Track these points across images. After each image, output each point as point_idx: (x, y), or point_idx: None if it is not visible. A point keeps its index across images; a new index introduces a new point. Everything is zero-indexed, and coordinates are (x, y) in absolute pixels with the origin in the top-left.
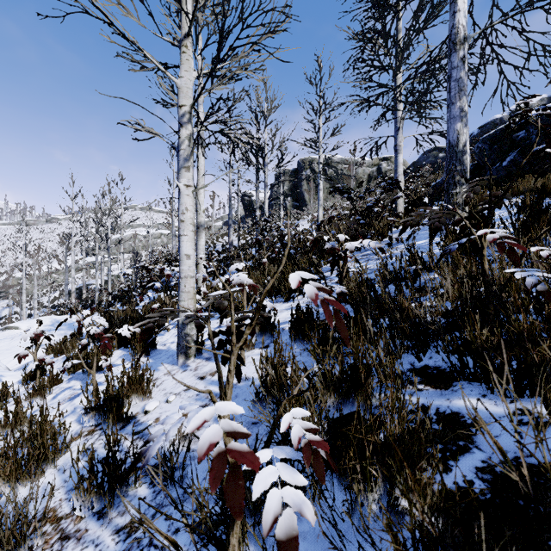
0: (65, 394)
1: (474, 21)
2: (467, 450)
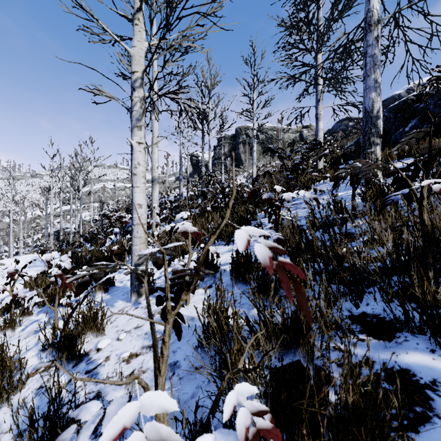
0: (33, 327)
1: (385, 8)
2: (426, 419)
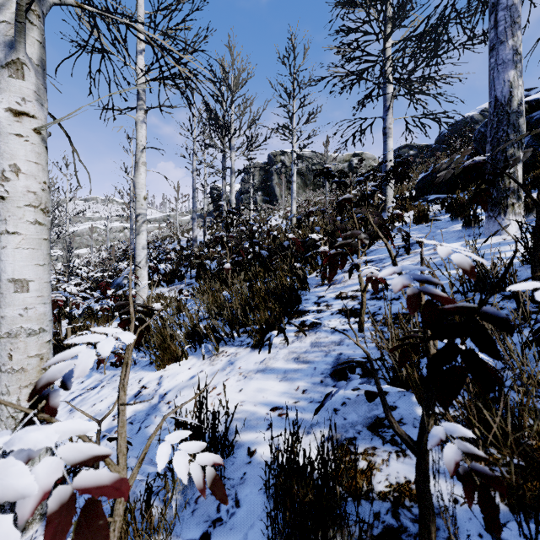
0: None
1: None
2: None
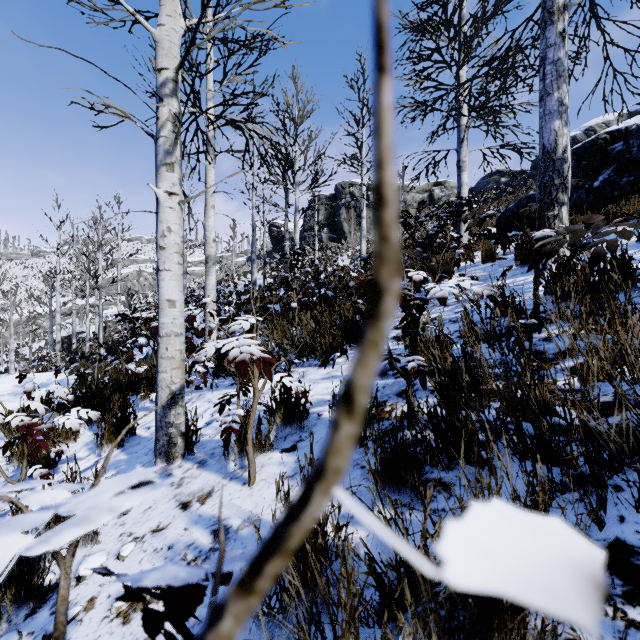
0: None
1: None
2: None
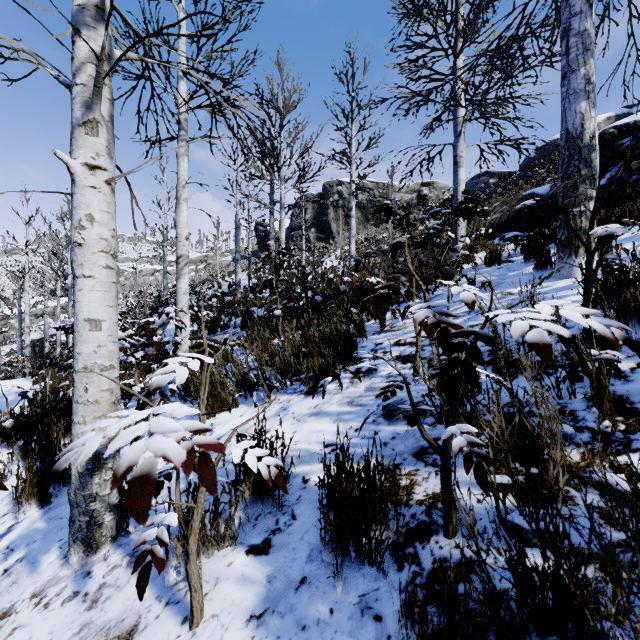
0: None
1: None
2: None
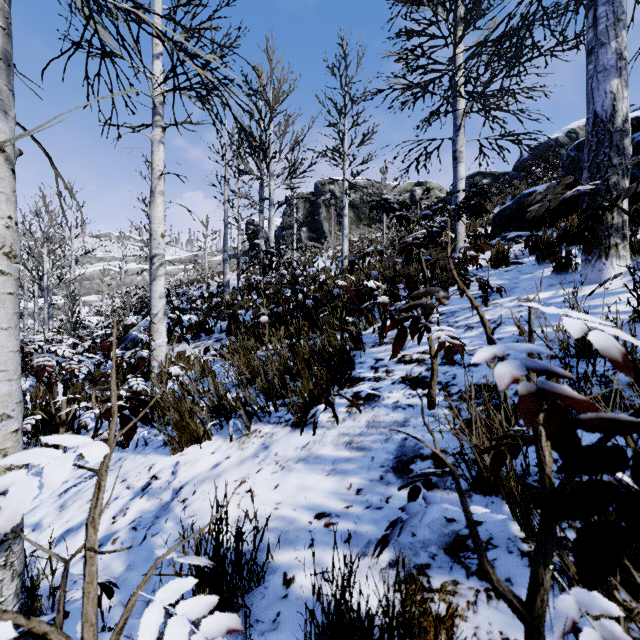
0: None
1: None
2: None
